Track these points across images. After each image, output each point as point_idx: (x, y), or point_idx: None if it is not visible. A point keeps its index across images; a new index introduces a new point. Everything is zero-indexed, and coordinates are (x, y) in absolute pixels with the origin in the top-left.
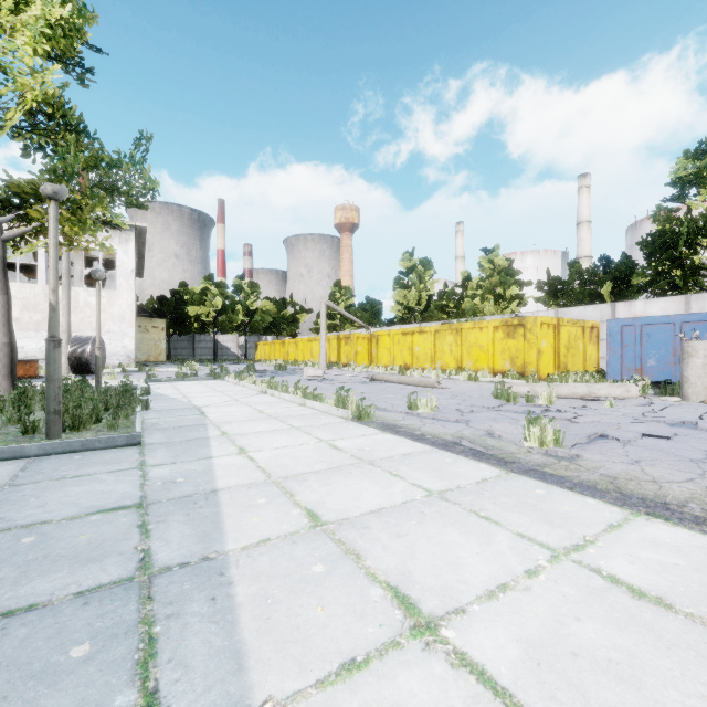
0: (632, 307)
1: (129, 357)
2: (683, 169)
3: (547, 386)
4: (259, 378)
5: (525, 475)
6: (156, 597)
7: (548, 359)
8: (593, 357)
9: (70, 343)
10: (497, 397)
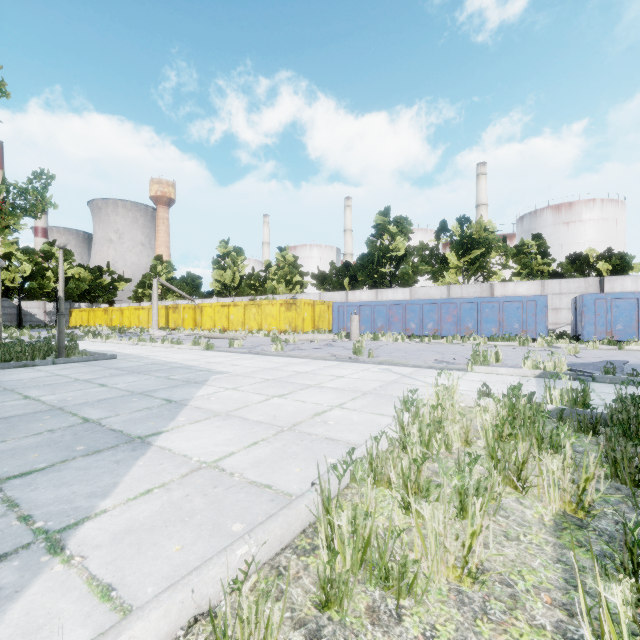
0: (355, 294)
1: None
2: (379, 220)
3: (296, 335)
4: None
5: (266, 355)
6: (184, 367)
7: (308, 323)
8: None
9: None
10: (273, 341)
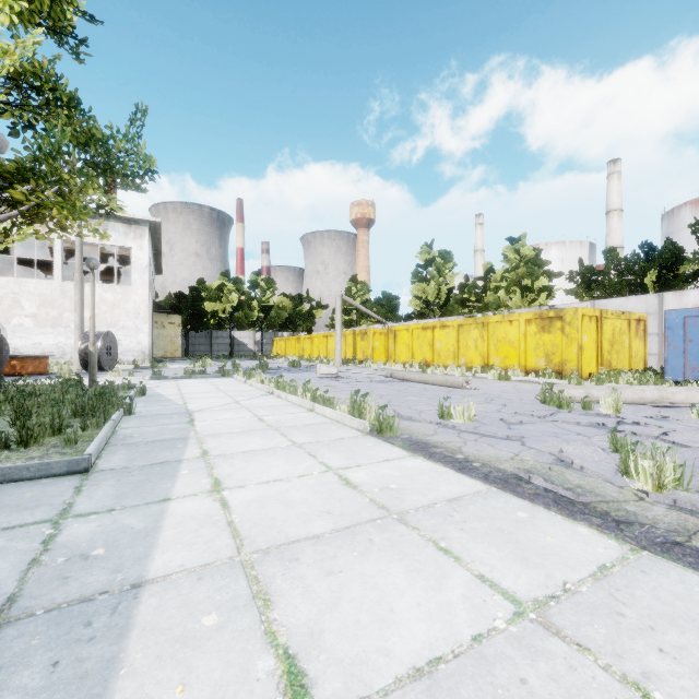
0: (684, 297)
1: (144, 353)
2: None
3: (606, 388)
4: (270, 375)
5: (670, 558)
6: None
7: (590, 356)
8: (640, 353)
9: (80, 338)
10: (545, 402)
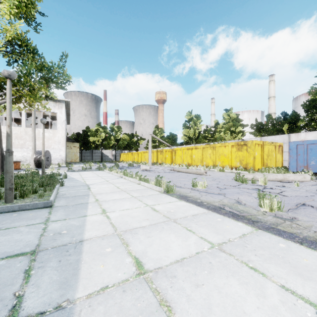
0: (299, 136)
1: (62, 160)
2: None
3: (262, 174)
4: (120, 170)
5: (268, 231)
6: None
7: (258, 161)
8: (280, 160)
9: (34, 153)
10: (236, 180)
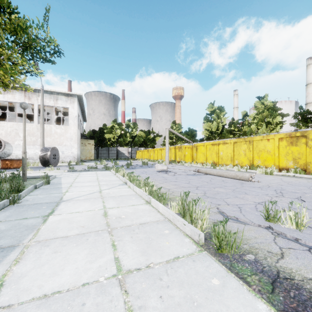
0: None
1: (74, 157)
2: None
3: None
4: (130, 169)
5: None
6: None
7: None
8: None
9: (40, 150)
10: None
